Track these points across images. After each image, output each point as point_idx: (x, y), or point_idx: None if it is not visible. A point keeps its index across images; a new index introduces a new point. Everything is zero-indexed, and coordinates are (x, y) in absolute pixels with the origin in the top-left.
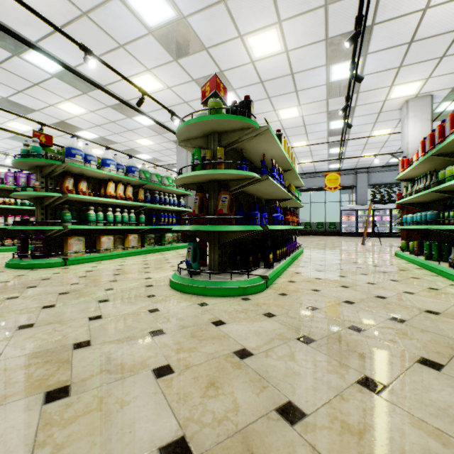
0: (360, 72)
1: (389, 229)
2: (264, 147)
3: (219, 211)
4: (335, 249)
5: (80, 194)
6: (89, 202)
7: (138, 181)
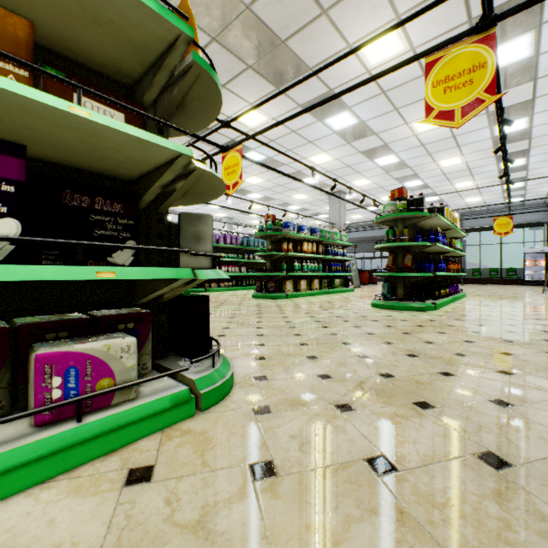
0: (528, 125)
1: None
2: (432, 221)
3: (405, 265)
4: (503, 295)
5: (289, 252)
6: (289, 256)
7: (320, 239)
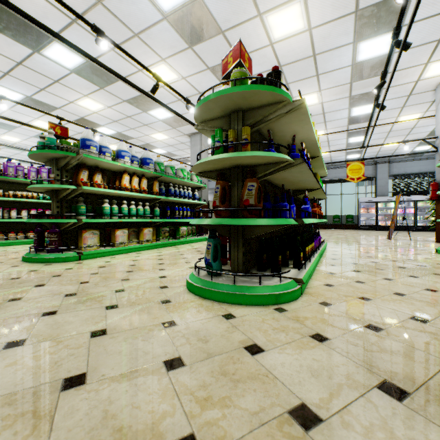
0: None
1: (413, 222)
2: (294, 128)
3: (245, 202)
4: (361, 244)
5: (95, 187)
6: (104, 195)
7: (153, 173)
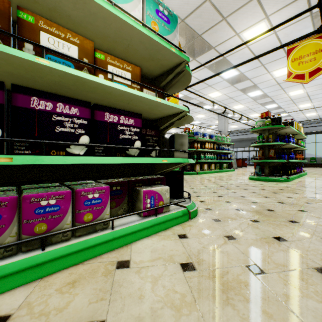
0: None
1: None
2: (286, 130)
3: (270, 155)
4: None
5: (197, 148)
6: (197, 151)
7: (215, 141)
